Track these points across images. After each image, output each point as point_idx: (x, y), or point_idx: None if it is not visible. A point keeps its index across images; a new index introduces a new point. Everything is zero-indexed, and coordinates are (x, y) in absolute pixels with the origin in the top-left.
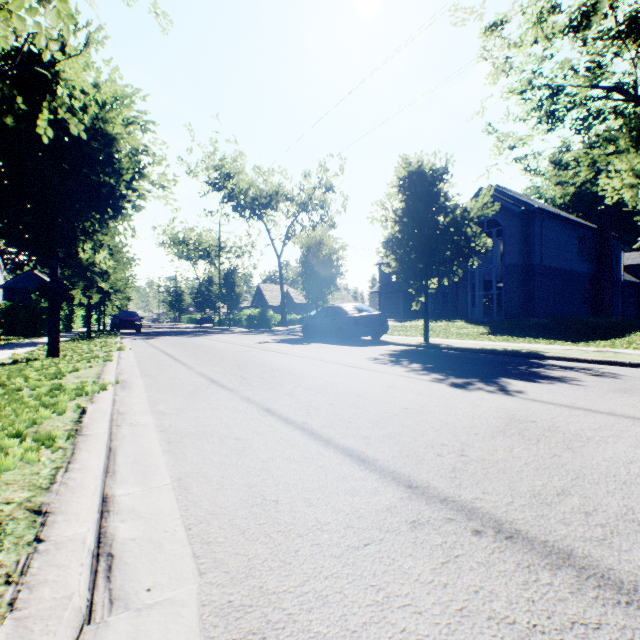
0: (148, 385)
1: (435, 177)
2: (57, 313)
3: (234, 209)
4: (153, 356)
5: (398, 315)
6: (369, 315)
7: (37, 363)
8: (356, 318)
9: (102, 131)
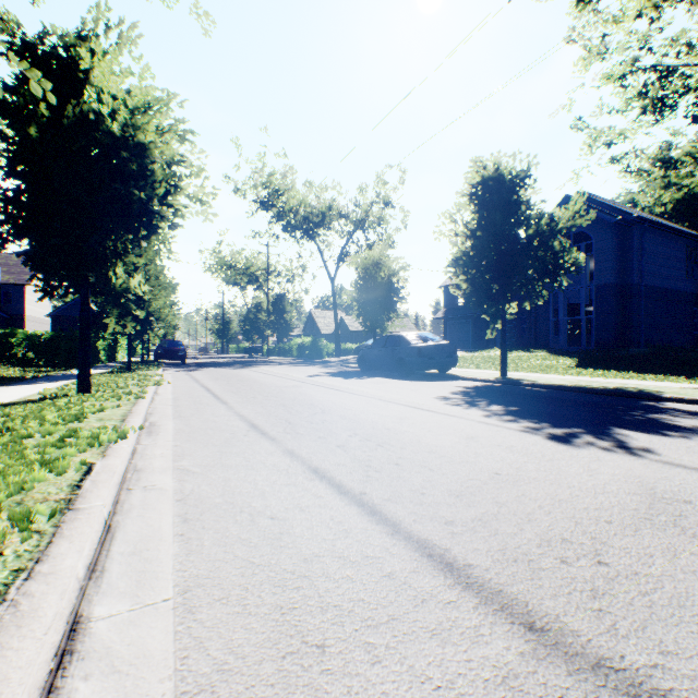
0: (178, 430)
1: (515, 182)
2: (88, 344)
3: (284, 229)
4: (192, 392)
5: (466, 344)
6: (435, 345)
7: (63, 401)
8: (420, 348)
9: (133, 140)
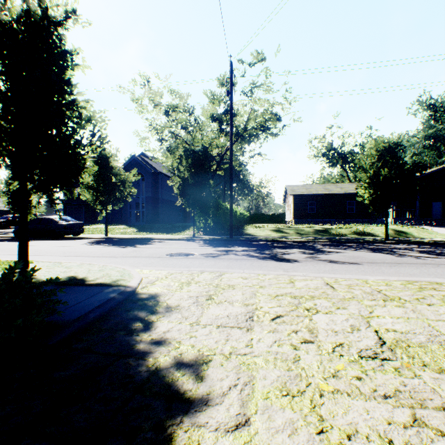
0: None
1: (112, 157)
2: None
3: None
4: None
5: (81, 220)
6: (74, 223)
7: None
8: (66, 225)
9: None
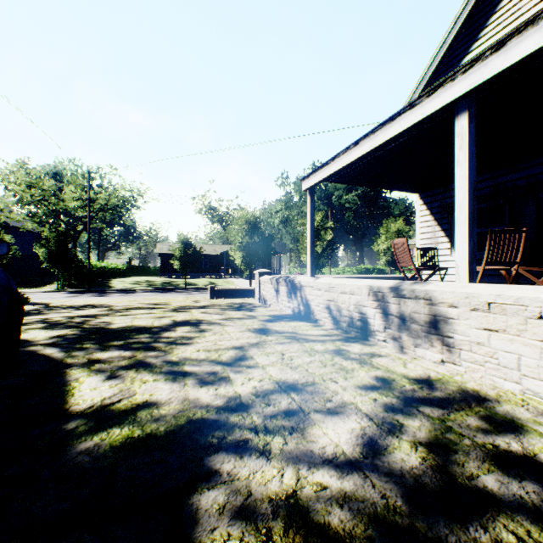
0: None
1: None
2: None
3: None
4: None
5: None
6: None
7: None
8: None
9: None
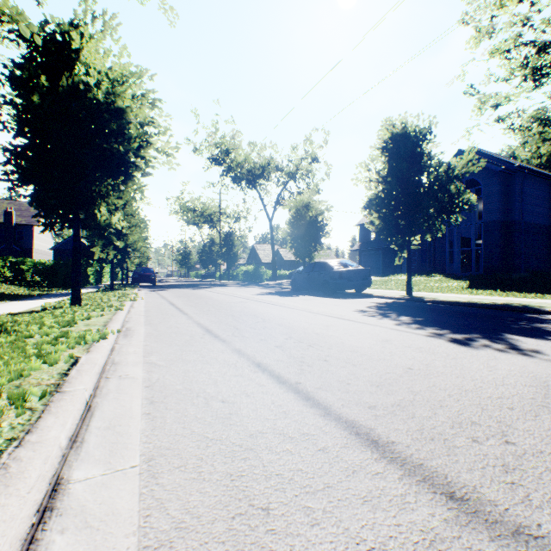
0: (148, 333)
1: (418, 138)
2: (79, 267)
3: (232, 180)
4: (160, 306)
5: (377, 271)
6: (353, 270)
7: (59, 311)
8: (341, 272)
9: (114, 105)
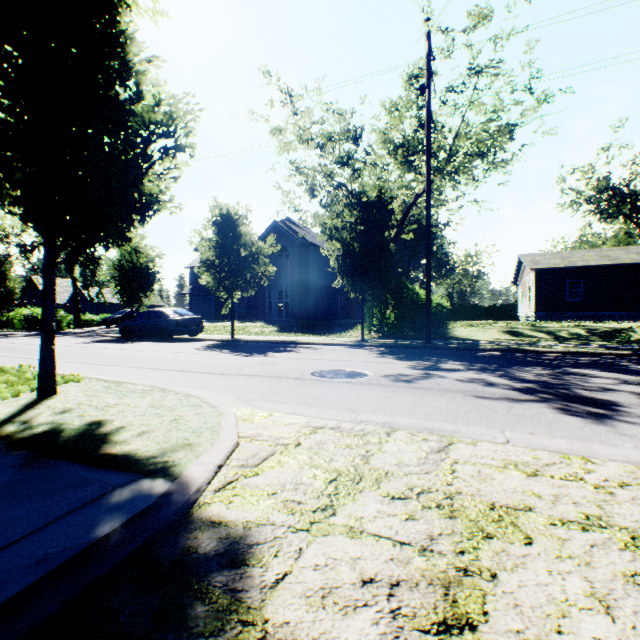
0: None
1: (239, 220)
2: None
3: None
4: None
5: (210, 316)
6: (189, 318)
7: None
8: (178, 320)
9: None
